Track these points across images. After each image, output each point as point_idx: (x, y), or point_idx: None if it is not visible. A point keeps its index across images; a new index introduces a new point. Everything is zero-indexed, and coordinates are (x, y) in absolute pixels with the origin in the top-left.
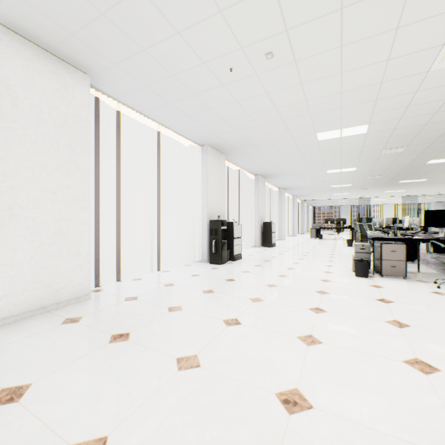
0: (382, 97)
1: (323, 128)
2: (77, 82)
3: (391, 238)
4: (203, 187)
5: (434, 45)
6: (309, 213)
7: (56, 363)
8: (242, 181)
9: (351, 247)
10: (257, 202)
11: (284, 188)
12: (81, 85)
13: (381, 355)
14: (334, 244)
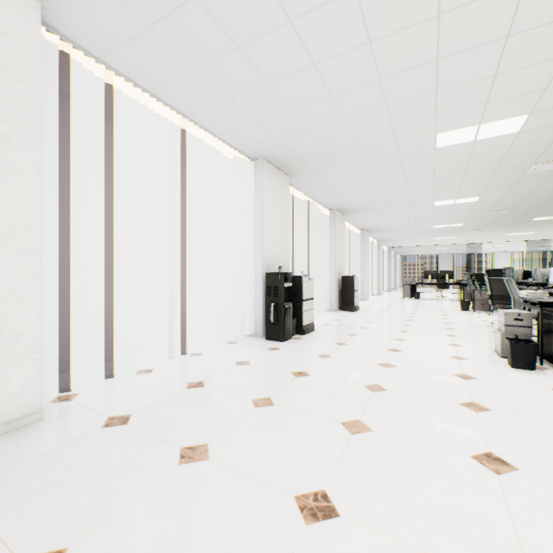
0: None
1: (450, 124)
2: (10, 6)
3: None
4: (256, 222)
5: None
6: (396, 265)
7: None
8: (311, 219)
9: (467, 311)
10: (333, 248)
11: (367, 230)
12: (20, 15)
13: None
14: (440, 307)
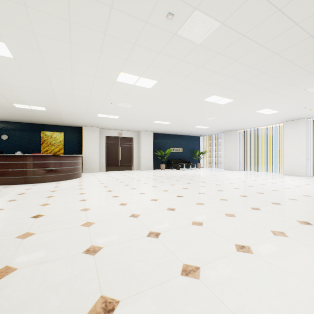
0: None
1: None
2: (301, 122)
3: None
4: None
5: (310, 94)
6: None
7: (272, 176)
8: None
9: None
10: None
11: None
12: (302, 122)
13: (277, 182)
14: None
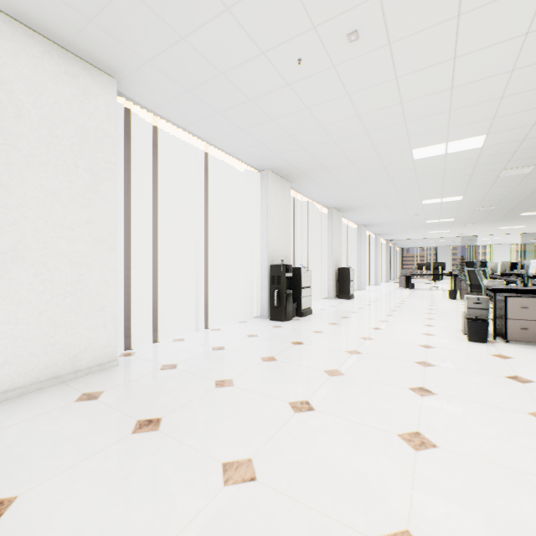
0: (510, 93)
1: (422, 143)
2: (101, 87)
3: (520, 290)
4: (262, 223)
5: None
6: (395, 257)
7: (57, 463)
8: (311, 216)
9: (454, 299)
10: (331, 242)
11: (364, 225)
12: (106, 92)
13: (535, 474)
14: (430, 296)
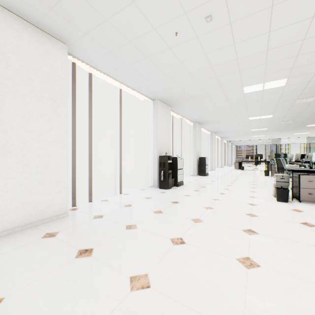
0: (302, 53)
1: (249, 83)
2: (57, 50)
3: (307, 170)
4: (154, 131)
5: None
6: (232, 151)
7: (29, 276)
8: (183, 127)
9: (268, 176)
10: (194, 142)
11: (214, 132)
12: (61, 52)
13: None
14: (253, 174)
